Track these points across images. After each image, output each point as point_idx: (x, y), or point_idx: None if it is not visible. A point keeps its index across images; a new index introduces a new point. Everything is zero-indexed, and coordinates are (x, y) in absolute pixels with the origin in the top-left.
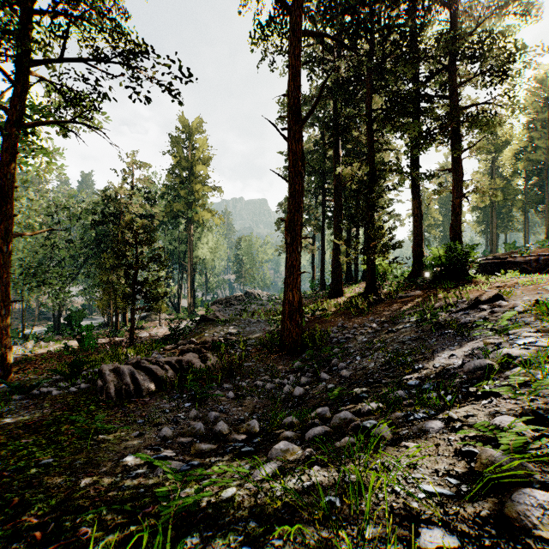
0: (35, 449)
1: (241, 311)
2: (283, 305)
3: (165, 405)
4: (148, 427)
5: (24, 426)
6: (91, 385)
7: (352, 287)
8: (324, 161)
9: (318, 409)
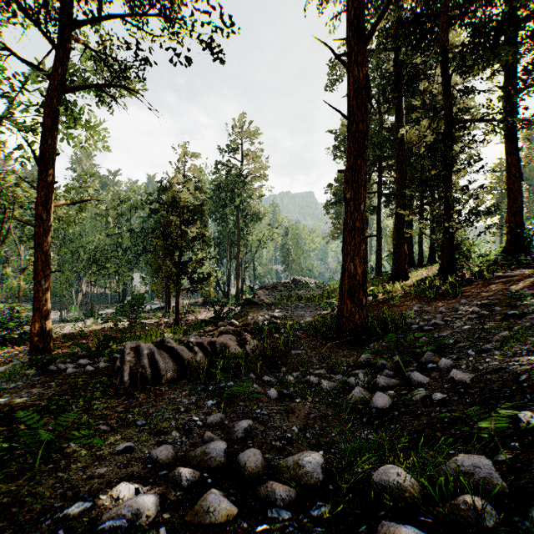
0: None
1: (288, 296)
2: (341, 280)
3: (182, 399)
4: (145, 436)
5: (8, 412)
6: (111, 365)
7: (418, 271)
8: (381, 131)
9: (460, 459)
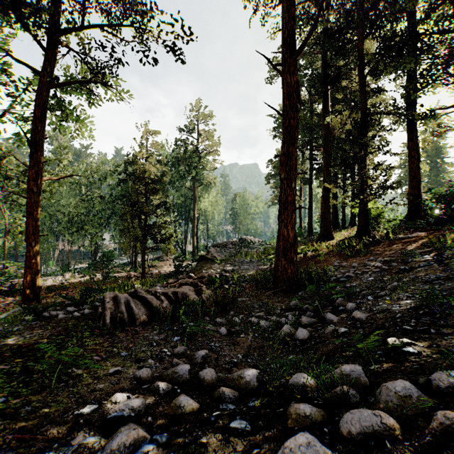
0: (2, 379)
1: (236, 253)
2: (277, 242)
3: (154, 337)
4: (129, 363)
5: (17, 349)
6: (93, 311)
7: (341, 232)
8: (312, 117)
9: (344, 367)
